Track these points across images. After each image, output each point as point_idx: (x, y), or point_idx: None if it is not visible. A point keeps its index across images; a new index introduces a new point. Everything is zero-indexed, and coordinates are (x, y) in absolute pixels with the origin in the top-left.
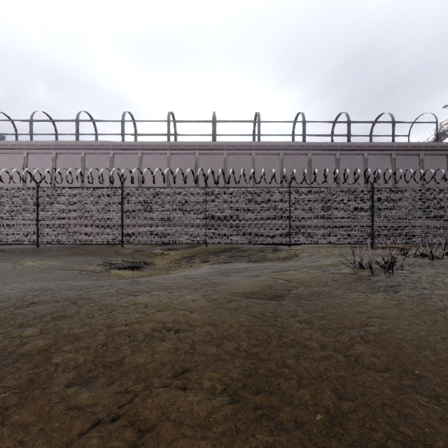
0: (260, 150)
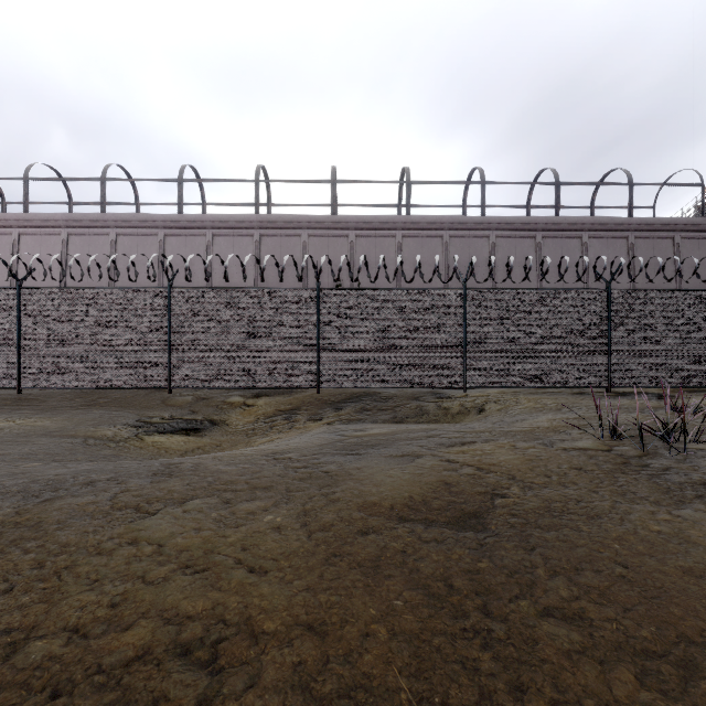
0: (409, 230)
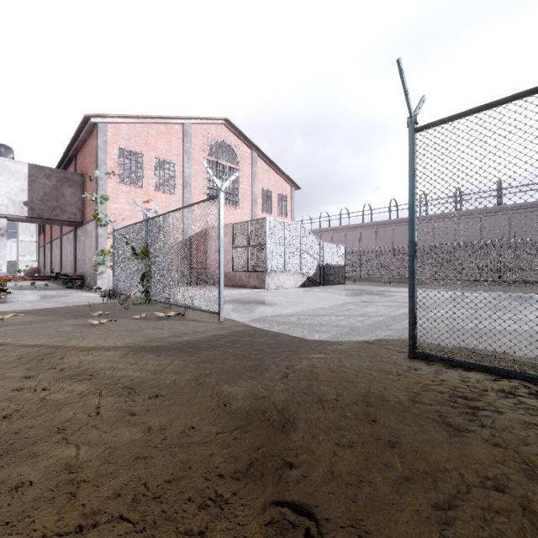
0: None
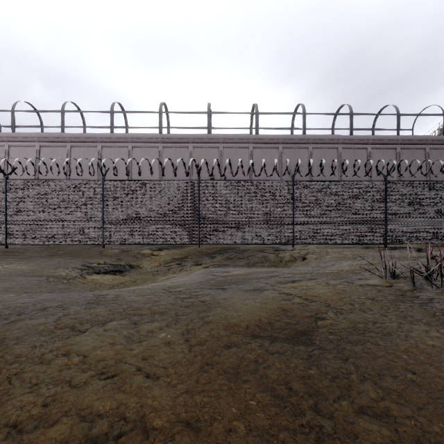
0: (257, 144)
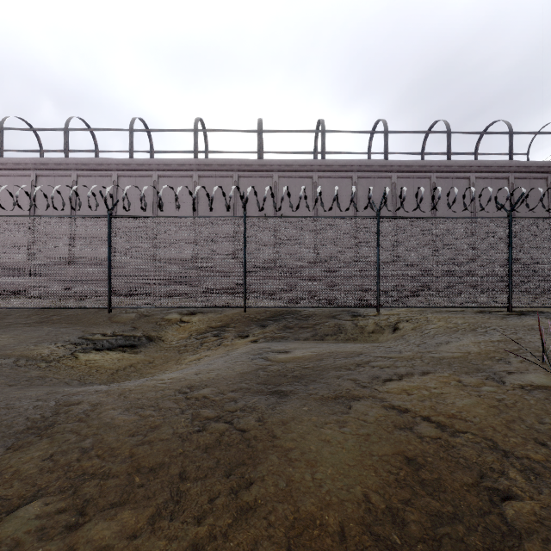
0: (324, 172)
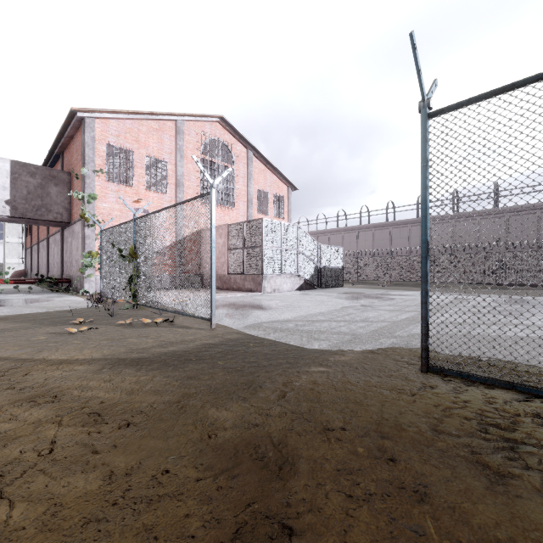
0: None
